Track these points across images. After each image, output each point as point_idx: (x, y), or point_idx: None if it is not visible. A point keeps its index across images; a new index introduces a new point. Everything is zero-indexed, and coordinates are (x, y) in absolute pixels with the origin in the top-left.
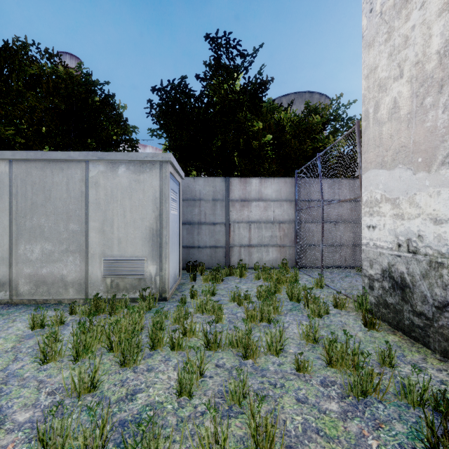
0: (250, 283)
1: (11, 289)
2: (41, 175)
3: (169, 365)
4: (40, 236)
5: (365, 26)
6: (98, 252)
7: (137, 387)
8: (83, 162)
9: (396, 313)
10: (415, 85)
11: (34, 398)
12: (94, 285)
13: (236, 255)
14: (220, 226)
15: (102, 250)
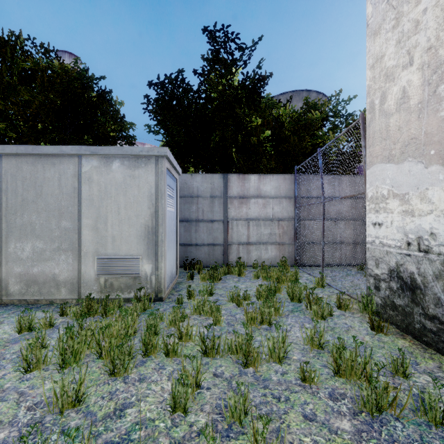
0: (248, 282)
1: (1, 289)
2: (32, 170)
3: (163, 374)
4: (31, 234)
5: (371, 13)
6: (91, 250)
7: (127, 401)
8: (75, 157)
9: (405, 315)
10: (427, 73)
11: (12, 414)
12: (87, 284)
13: (235, 252)
14: (218, 224)
15: (95, 248)
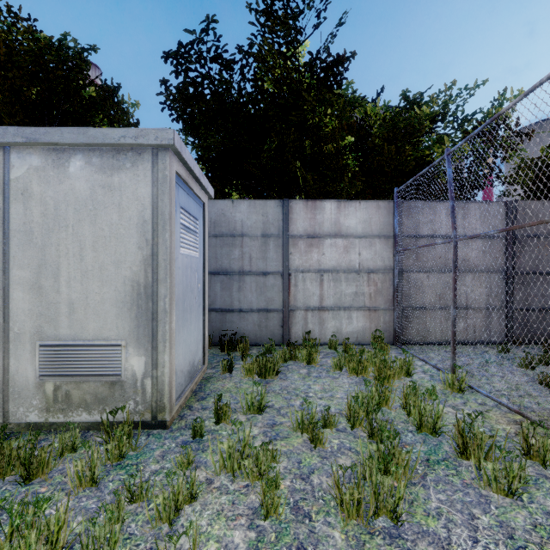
0: (326, 378)
1: None
2: None
3: None
4: None
5: None
6: (29, 329)
7: None
8: None
9: None
10: None
11: None
12: (20, 395)
13: (300, 323)
14: (274, 278)
15: (36, 325)
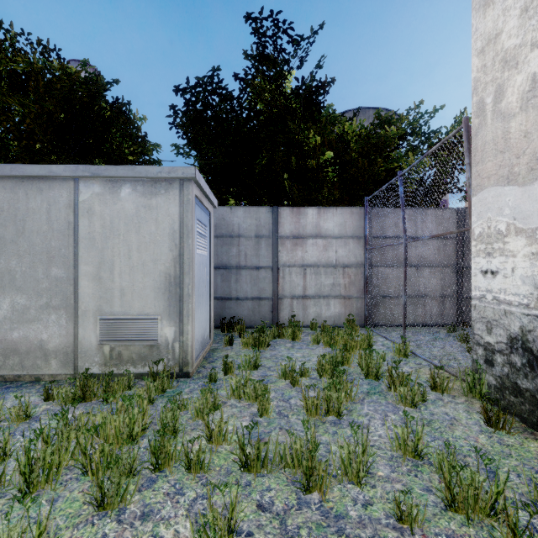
0: (306, 349)
1: None
2: (11, 198)
3: (179, 506)
4: (9, 286)
5: None
6: (92, 308)
7: None
8: (70, 180)
9: (537, 405)
10: None
11: None
12: (86, 354)
13: (287, 309)
14: (266, 272)
15: (97, 305)
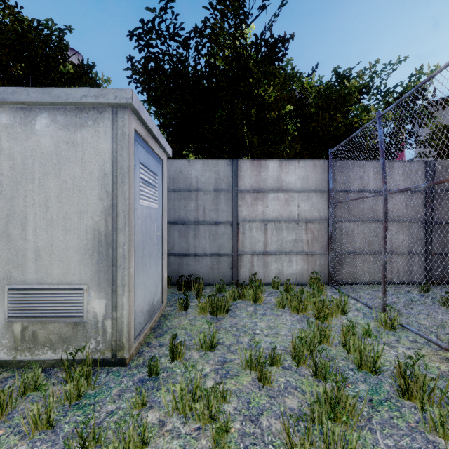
0: (271, 316)
1: None
2: None
3: None
4: None
5: None
6: None
7: None
8: None
9: None
10: None
11: None
12: None
13: (247, 265)
14: (225, 227)
15: (5, 270)
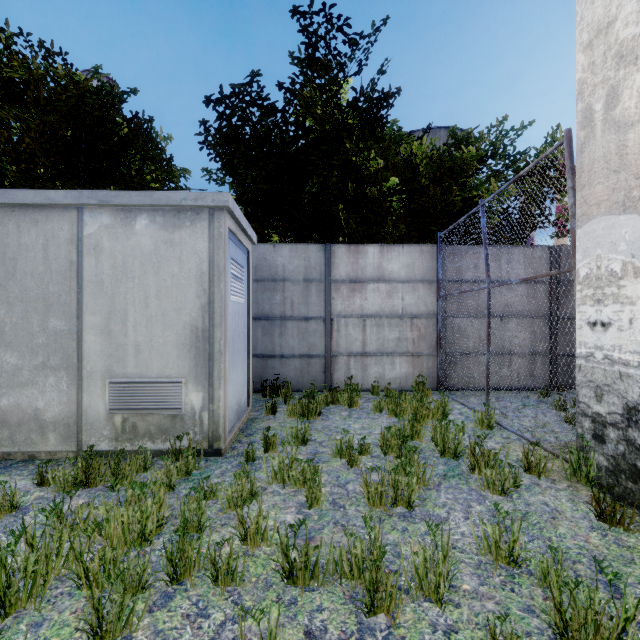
0: (366, 419)
1: None
2: None
3: (202, 633)
4: None
5: None
6: (100, 368)
7: None
8: (72, 209)
9: None
10: None
11: None
12: (92, 427)
13: (342, 368)
14: (316, 323)
15: (106, 364)
